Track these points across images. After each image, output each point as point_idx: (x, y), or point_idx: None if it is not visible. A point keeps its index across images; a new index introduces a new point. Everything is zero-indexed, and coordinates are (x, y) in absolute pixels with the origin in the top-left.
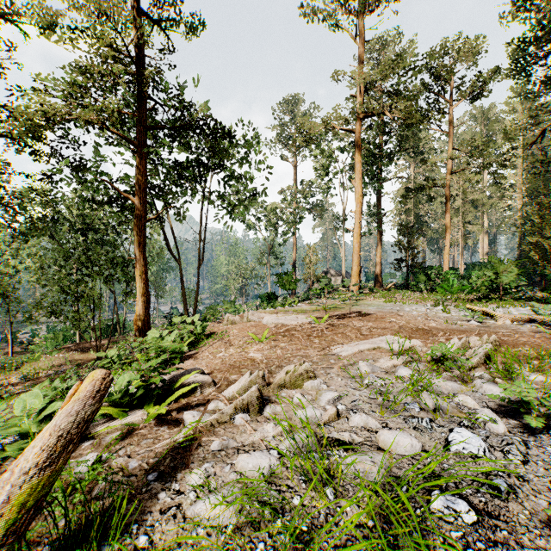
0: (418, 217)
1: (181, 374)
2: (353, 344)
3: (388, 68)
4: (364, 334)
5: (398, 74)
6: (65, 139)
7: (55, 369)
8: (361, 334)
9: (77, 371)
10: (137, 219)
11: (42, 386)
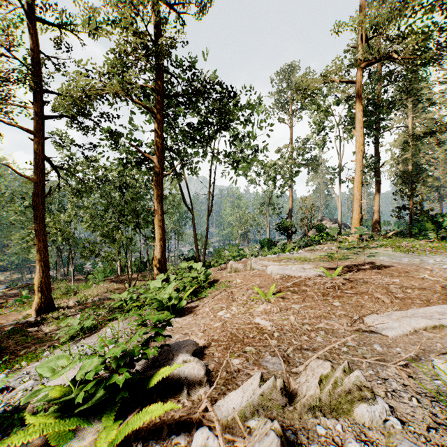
0: (418, 166)
1: (168, 350)
2: (396, 316)
3: (394, 10)
4: (399, 297)
5: (405, 15)
6: (102, 114)
7: (99, 297)
8: (393, 296)
9: (95, 310)
10: (155, 176)
11: (66, 322)
